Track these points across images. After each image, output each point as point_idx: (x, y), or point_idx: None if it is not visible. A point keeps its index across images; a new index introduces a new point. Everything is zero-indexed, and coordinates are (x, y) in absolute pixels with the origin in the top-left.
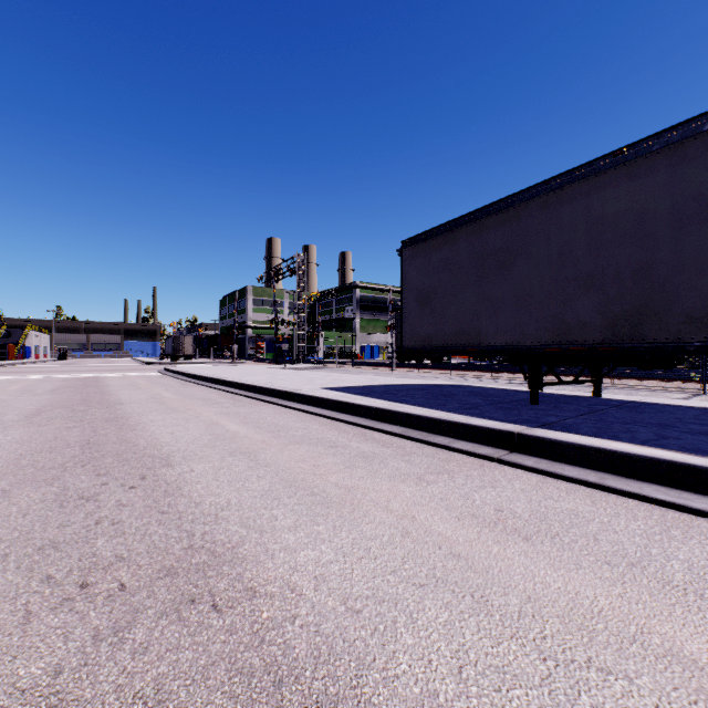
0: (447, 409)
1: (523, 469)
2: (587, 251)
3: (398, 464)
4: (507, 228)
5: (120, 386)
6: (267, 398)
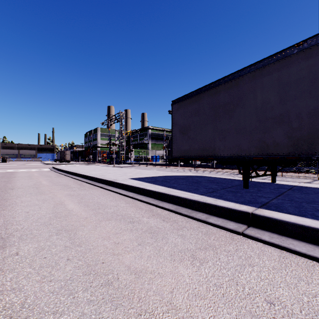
0: (200, 193)
1: (262, 242)
2: (279, 102)
3: (175, 239)
4: (230, 91)
5: (21, 177)
6: (99, 184)
